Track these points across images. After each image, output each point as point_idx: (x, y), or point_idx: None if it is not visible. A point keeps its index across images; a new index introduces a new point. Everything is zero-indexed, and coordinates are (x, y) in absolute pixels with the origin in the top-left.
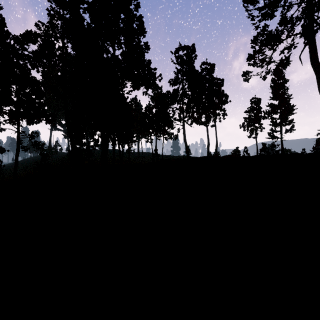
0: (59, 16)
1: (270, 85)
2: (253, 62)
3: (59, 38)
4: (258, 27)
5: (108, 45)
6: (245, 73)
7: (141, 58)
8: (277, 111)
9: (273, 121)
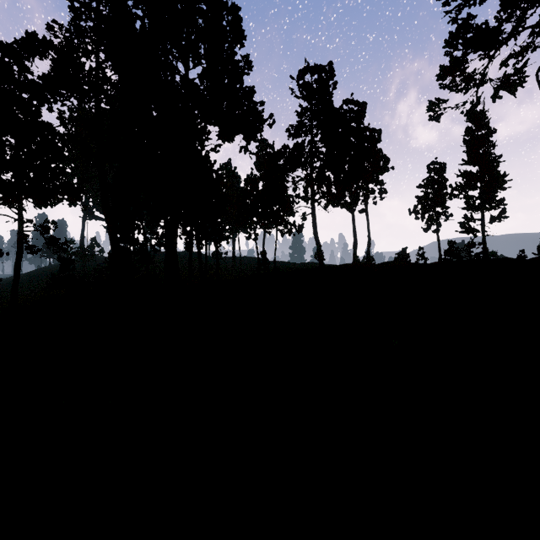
0: (89, 12)
1: (464, 139)
2: (449, 82)
3: (91, 52)
4: (457, 18)
5: (175, 57)
6: (434, 104)
7: (236, 82)
8: (476, 184)
9: (469, 202)
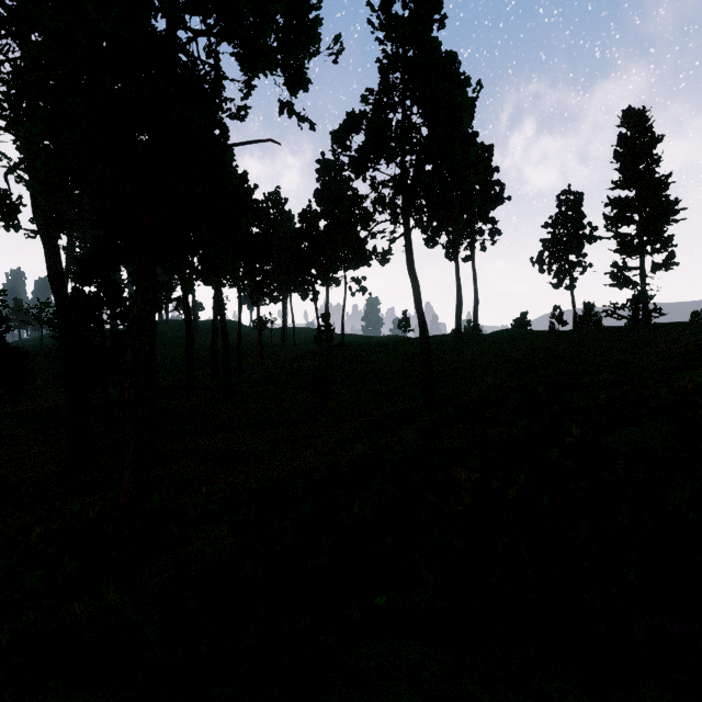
0: None
1: (616, 151)
2: None
3: None
4: None
5: None
6: None
7: None
8: (632, 217)
9: (625, 240)
